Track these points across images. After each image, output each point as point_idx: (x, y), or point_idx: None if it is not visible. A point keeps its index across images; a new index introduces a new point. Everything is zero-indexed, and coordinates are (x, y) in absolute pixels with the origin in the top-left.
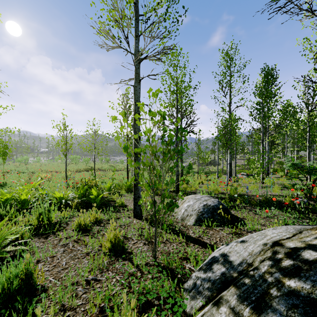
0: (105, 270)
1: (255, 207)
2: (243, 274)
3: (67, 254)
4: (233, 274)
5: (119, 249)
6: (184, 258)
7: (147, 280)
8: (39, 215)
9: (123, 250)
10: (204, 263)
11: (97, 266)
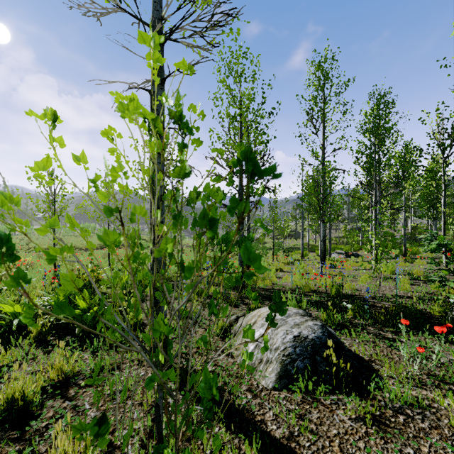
0: None
1: (384, 328)
2: None
3: None
4: None
5: None
6: None
7: None
8: None
9: None
10: None
11: None
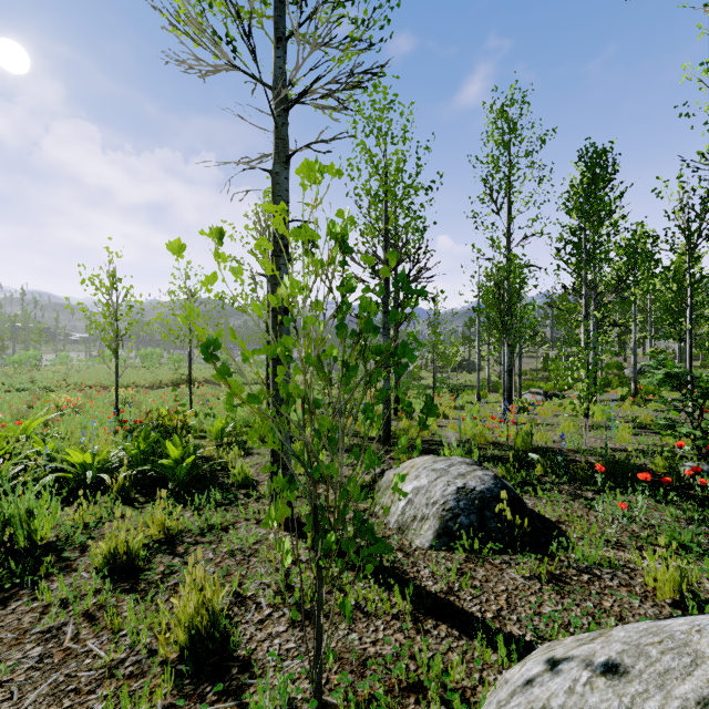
0: None
1: (583, 487)
2: None
3: (47, 672)
4: None
5: (212, 649)
6: (409, 685)
7: None
8: (3, 526)
9: (225, 653)
10: None
11: None
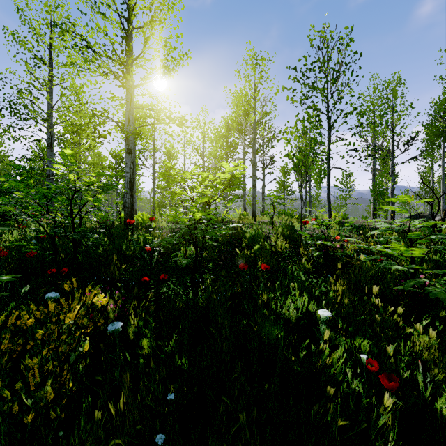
0: None
1: None
2: None
3: None
4: None
5: None
6: None
7: None
8: None
9: None
10: None
11: None
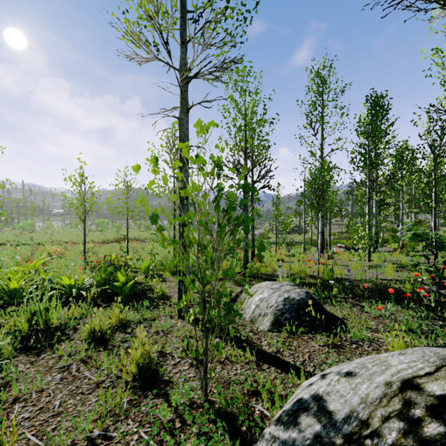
0: (123, 416)
1: (360, 300)
2: (354, 443)
3: (66, 385)
4: (334, 439)
5: (149, 376)
6: (253, 393)
7: (191, 436)
8: (32, 316)
9: (156, 378)
10: (285, 410)
11: (111, 409)
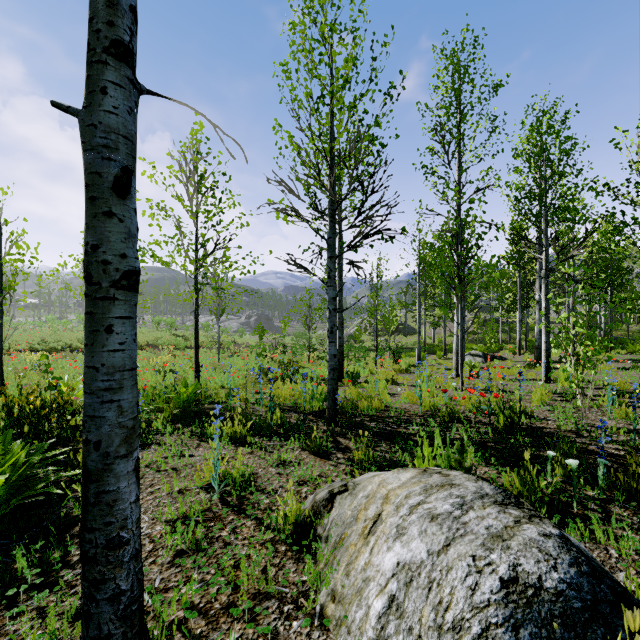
0: None
1: None
2: None
3: None
4: None
5: None
6: None
7: None
8: None
9: None
10: None
11: None
